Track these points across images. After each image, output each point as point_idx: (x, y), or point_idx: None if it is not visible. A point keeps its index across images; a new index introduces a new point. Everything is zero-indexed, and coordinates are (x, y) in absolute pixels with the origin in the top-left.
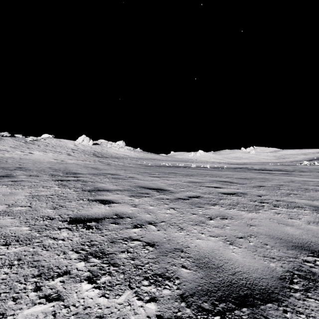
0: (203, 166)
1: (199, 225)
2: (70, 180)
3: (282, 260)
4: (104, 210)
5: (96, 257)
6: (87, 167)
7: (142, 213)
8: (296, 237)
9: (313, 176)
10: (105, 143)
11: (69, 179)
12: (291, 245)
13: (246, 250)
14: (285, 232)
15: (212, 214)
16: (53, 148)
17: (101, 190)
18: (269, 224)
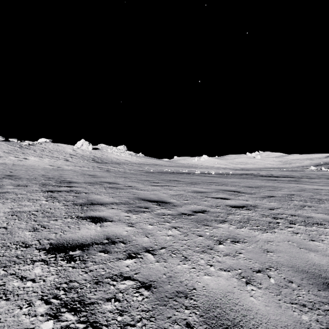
0: (208, 172)
1: (206, 252)
2: (62, 191)
3: (316, 310)
4: (94, 231)
5: (71, 311)
6: (85, 174)
7: (139, 235)
8: (324, 268)
9: (323, 184)
10: (105, 147)
11: (60, 190)
12: (322, 283)
13: (268, 293)
14: (310, 260)
15: (221, 235)
16: (50, 153)
17: (95, 204)
18: (289, 248)
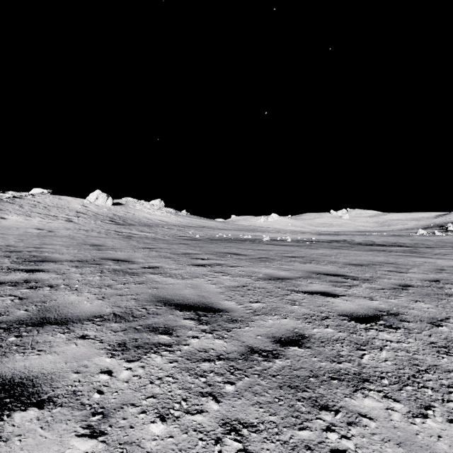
0: (281, 238)
1: None
2: (3, 283)
3: None
4: None
5: None
6: (86, 243)
7: None
8: None
9: None
10: (132, 202)
11: (4, 280)
12: None
13: None
14: None
15: None
16: (45, 210)
17: (47, 322)
18: None
